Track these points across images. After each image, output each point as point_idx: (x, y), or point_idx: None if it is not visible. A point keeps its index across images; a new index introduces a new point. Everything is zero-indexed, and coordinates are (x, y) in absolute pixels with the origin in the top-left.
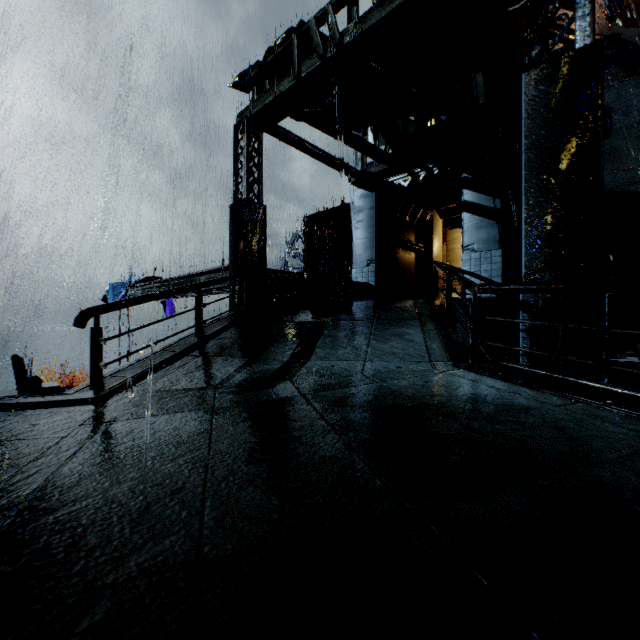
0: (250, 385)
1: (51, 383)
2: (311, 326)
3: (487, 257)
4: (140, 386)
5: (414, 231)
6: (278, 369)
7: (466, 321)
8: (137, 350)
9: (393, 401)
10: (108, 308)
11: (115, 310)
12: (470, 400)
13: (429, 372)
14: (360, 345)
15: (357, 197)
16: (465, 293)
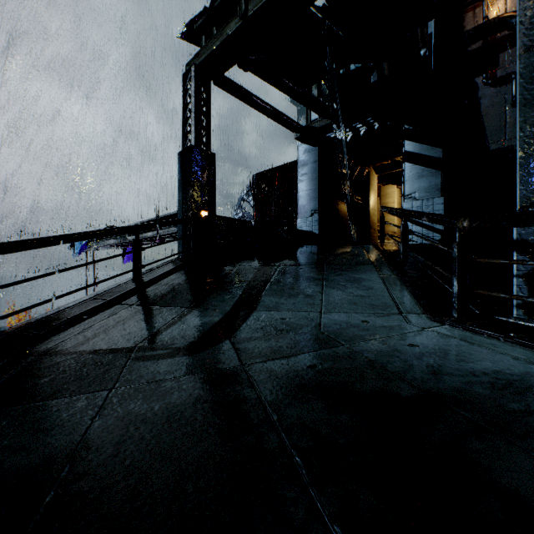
0: (178, 346)
1: (2, 328)
2: (258, 271)
3: (429, 205)
4: (44, 345)
5: (353, 185)
6: (217, 322)
7: (435, 265)
8: (48, 299)
9: (379, 384)
10: (3, 248)
11: (15, 251)
12: (504, 386)
13: (406, 329)
14: (313, 292)
15: (301, 152)
16: (408, 239)
